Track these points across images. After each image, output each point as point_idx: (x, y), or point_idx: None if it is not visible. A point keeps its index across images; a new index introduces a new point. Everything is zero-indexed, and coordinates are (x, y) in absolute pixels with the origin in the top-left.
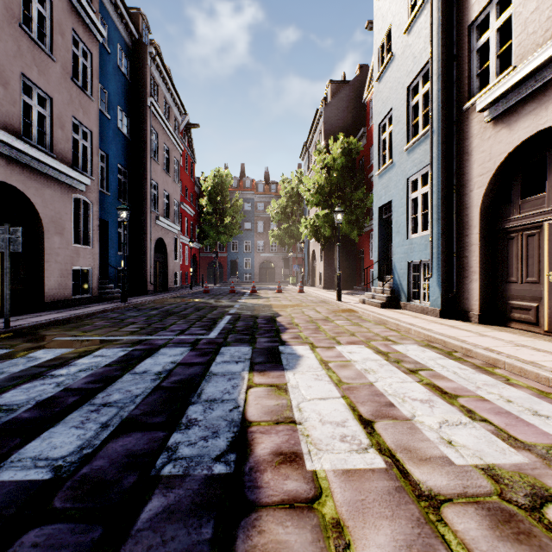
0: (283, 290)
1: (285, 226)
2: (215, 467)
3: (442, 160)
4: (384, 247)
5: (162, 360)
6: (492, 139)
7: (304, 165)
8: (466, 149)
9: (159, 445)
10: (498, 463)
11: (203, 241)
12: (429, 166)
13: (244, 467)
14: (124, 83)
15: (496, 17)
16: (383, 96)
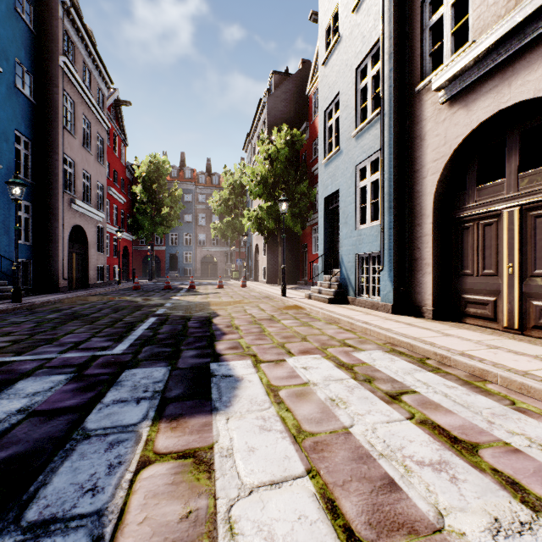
0: (225, 285)
1: (227, 219)
2: None
3: (394, 145)
4: (330, 239)
5: (4, 408)
6: (448, 121)
7: (248, 157)
8: (418, 133)
9: None
10: None
11: (137, 232)
12: (381, 151)
13: None
14: (25, 32)
15: None
16: (329, 80)
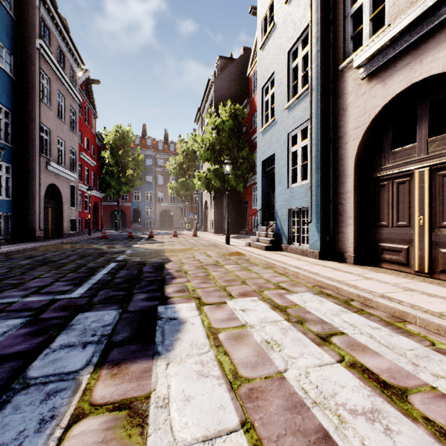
0: (179, 234)
1: (182, 180)
2: None
3: (321, 115)
4: (266, 196)
5: None
6: (367, 94)
7: (198, 128)
8: (341, 105)
9: None
10: None
11: (106, 190)
12: (310, 120)
13: None
14: (6, 17)
15: None
16: (266, 61)
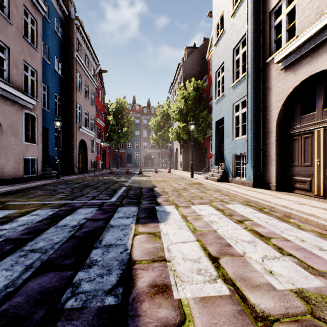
0: (158, 171)
1: (159, 133)
2: (106, 299)
3: (254, 93)
4: (219, 145)
5: (78, 217)
6: (284, 80)
7: (171, 97)
8: (268, 86)
9: (67, 282)
10: (305, 287)
11: (110, 142)
12: (246, 96)
13: (128, 299)
14: (59, 42)
15: (286, 7)
16: (218, 55)
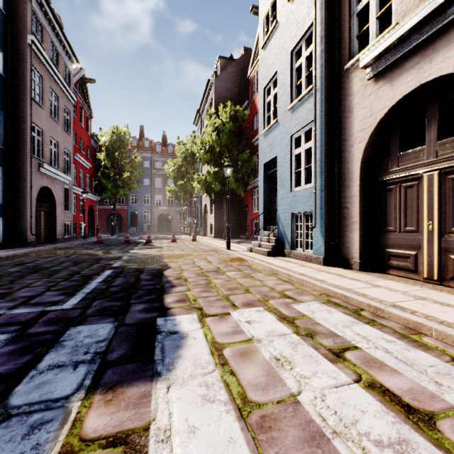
0: (178, 239)
1: (180, 183)
2: None
3: (326, 117)
4: (268, 200)
5: None
6: (374, 95)
7: (198, 130)
8: (347, 107)
9: None
10: None
11: (102, 193)
12: (314, 122)
13: None
14: None
15: None
16: (268, 61)
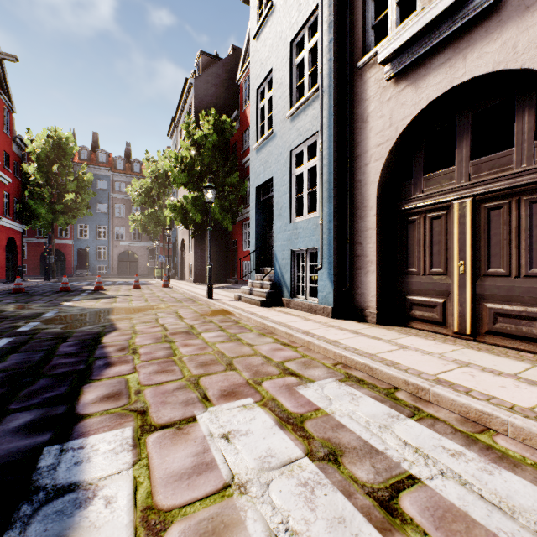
0: (144, 285)
1: (150, 211)
2: None
3: (335, 126)
4: (262, 233)
5: None
6: (394, 100)
7: (173, 144)
8: (360, 115)
9: None
10: None
11: (31, 221)
12: (320, 132)
13: None
14: None
15: None
16: (262, 55)
